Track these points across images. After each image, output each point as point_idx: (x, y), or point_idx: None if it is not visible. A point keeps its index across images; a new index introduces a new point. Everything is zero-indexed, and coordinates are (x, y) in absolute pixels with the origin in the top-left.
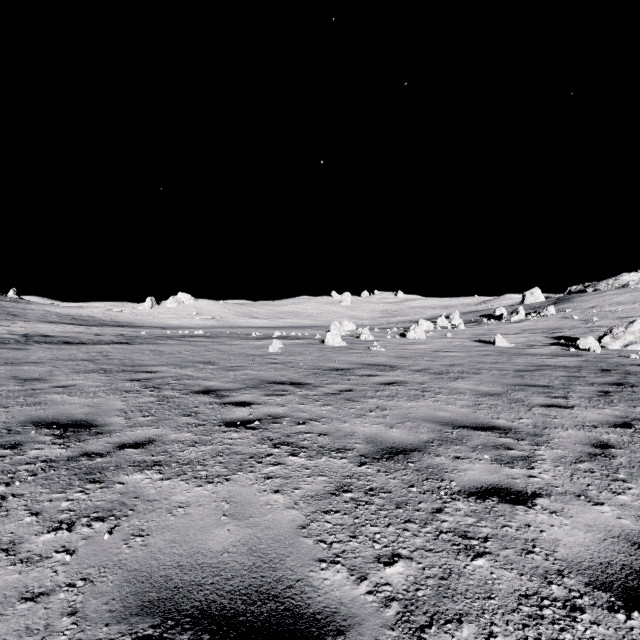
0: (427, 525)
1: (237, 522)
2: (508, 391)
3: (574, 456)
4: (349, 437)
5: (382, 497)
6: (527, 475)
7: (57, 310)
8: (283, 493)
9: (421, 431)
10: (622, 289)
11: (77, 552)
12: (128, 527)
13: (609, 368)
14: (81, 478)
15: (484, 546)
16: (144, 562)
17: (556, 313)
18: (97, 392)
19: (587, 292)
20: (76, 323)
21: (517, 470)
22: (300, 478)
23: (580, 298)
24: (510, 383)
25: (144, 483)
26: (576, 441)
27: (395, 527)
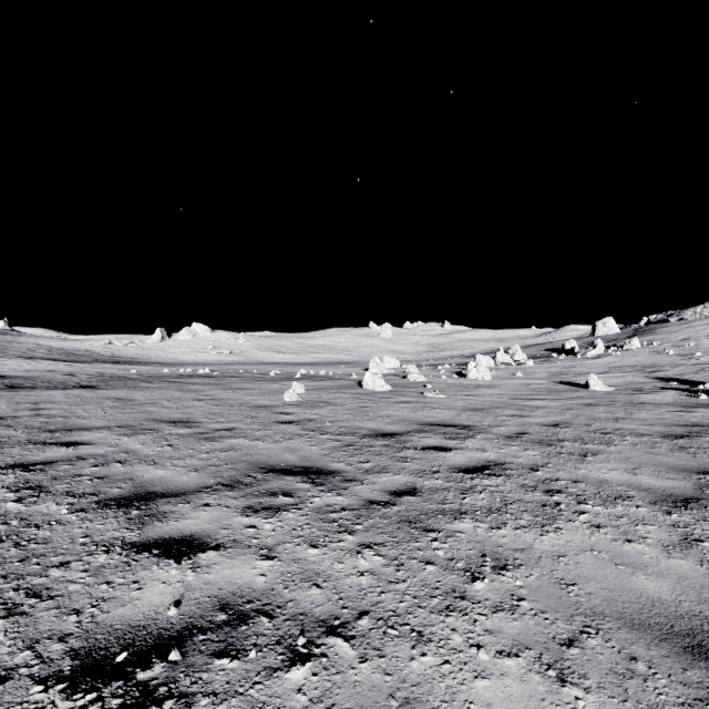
0: None
1: None
2: (704, 490)
3: None
4: None
5: None
6: None
7: (50, 343)
8: None
9: (663, 704)
10: None
11: None
12: None
13: None
14: None
15: None
16: None
17: (641, 347)
18: None
19: (670, 322)
20: (62, 359)
21: None
22: None
23: (664, 329)
24: (684, 467)
25: None
26: None
27: None
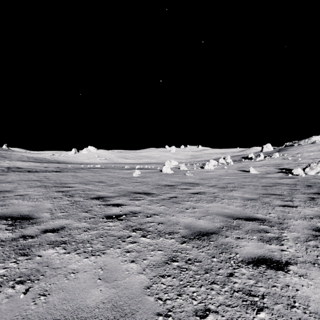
0: (225, 286)
1: (106, 284)
2: (260, 197)
3: (304, 237)
4: (175, 225)
5: (196, 265)
6: (280, 249)
7: (27, 155)
8: (136, 262)
9: (216, 221)
10: (312, 144)
11: (0, 308)
12: (37, 288)
13: (311, 185)
14: (16, 252)
15: (263, 302)
16: (42, 316)
17: (279, 156)
18: (38, 198)
19: (294, 146)
20: (36, 161)
21: (274, 246)
22: (147, 252)
23: (291, 149)
24: (260, 193)
25: (53, 256)
26: (303, 227)
27: (205, 287)
